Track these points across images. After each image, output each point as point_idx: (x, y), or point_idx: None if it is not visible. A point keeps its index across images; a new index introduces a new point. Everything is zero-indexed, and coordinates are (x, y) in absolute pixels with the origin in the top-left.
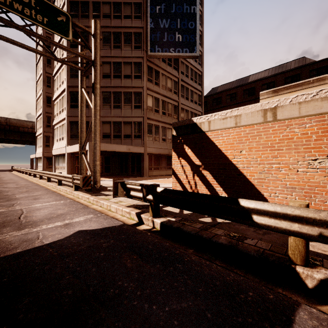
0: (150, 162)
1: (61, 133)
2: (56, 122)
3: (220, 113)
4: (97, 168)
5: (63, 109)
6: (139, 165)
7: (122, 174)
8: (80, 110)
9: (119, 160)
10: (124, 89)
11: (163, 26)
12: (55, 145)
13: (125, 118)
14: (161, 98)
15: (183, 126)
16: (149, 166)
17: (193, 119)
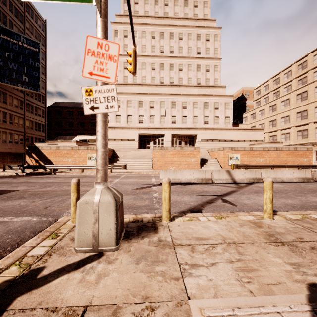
0: None
1: None
2: None
3: (45, 145)
4: None
5: None
6: None
7: None
8: None
9: None
10: None
11: (12, 67)
12: None
13: None
14: (8, 112)
15: (32, 146)
16: None
17: (36, 145)
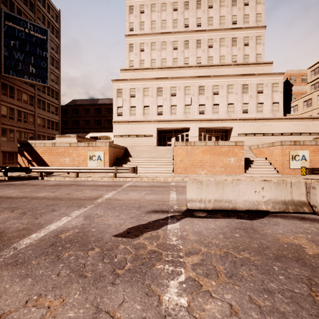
0: (4, 158)
1: None
2: None
3: (39, 141)
4: None
5: None
6: None
7: None
8: None
9: None
10: None
11: (17, 58)
12: None
13: None
14: (16, 108)
15: (24, 143)
16: (4, 161)
17: (28, 141)
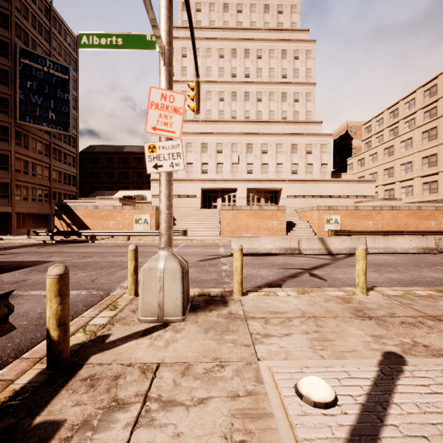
0: (18, 220)
1: None
2: None
3: (80, 203)
4: None
5: None
6: (4, 224)
7: None
8: None
9: None
10: None
11: (35, 101)
12: None
13: None
14: (30, 160)
15: (62, 205)
16: (18, 224)
17: (68, 203)
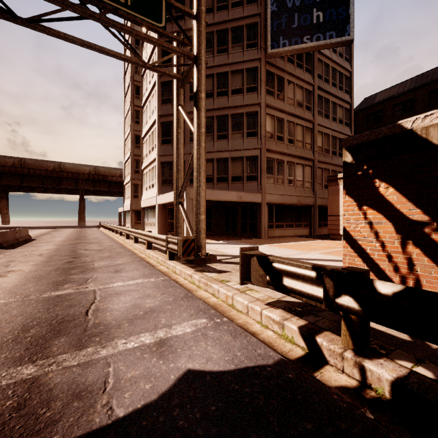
0: (270, 216)
1: (151, 179)
2: (145, 166)
3: None
4: (201, 225)
5: (153, 147)
6: (254, 221)
7: (227, 233)
8: (175, 139)
9: (223, 213)
10: (232, 111)
11: (291, 5)
12: (144, 195)
13: (234, 152)
14: (286, 118)
15: (373, 141)
16: (269, 222)
17: (404, 123)
